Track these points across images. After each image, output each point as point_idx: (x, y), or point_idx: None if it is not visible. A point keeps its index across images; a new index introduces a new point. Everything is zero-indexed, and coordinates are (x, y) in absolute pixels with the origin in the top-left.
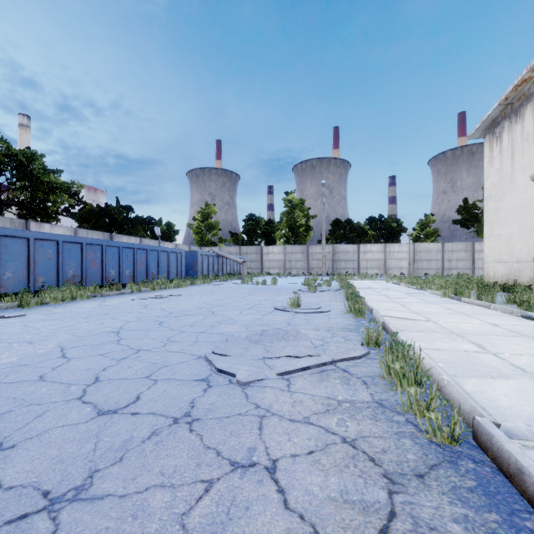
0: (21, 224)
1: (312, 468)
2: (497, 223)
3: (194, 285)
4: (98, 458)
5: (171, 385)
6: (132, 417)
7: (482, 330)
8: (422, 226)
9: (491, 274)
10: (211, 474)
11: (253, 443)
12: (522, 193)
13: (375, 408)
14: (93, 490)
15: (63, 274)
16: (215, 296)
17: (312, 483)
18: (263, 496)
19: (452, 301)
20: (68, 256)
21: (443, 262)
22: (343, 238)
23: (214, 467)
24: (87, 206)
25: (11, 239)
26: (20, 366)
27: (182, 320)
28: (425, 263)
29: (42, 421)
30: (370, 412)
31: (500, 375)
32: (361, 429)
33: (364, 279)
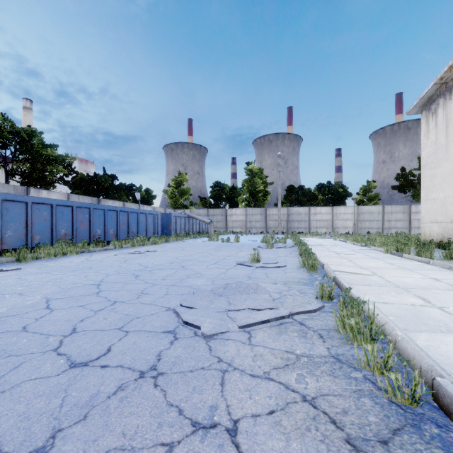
0: (22, 191)
1: (273, 431)
2: (433, 188)
3: (168, 242)
4: (63, 415)
5: (140, 337)
6: (101, 370)
7: (425, 285)
8: (365, 191)
9: (427, 233)
10: (172, 436)
11: (214, 400)
12: None
13: (333, 363)
14: (52, 452)
15: (57, 233)
16: (186, 252)
17: (273, 449)
18: None
19: (394, 257)
20: (60, 217)
21: (383, 222)
22: (296, 201)
23: (175, 428)
24: (78, 175)
25: (12, 203)
26: (7, 317)
27: (155, 274)
28: (367, 223)
29: (16, 374)
30: (328, 368)
31: (448, 329)
32: (320, 386)
33: (314, 237)
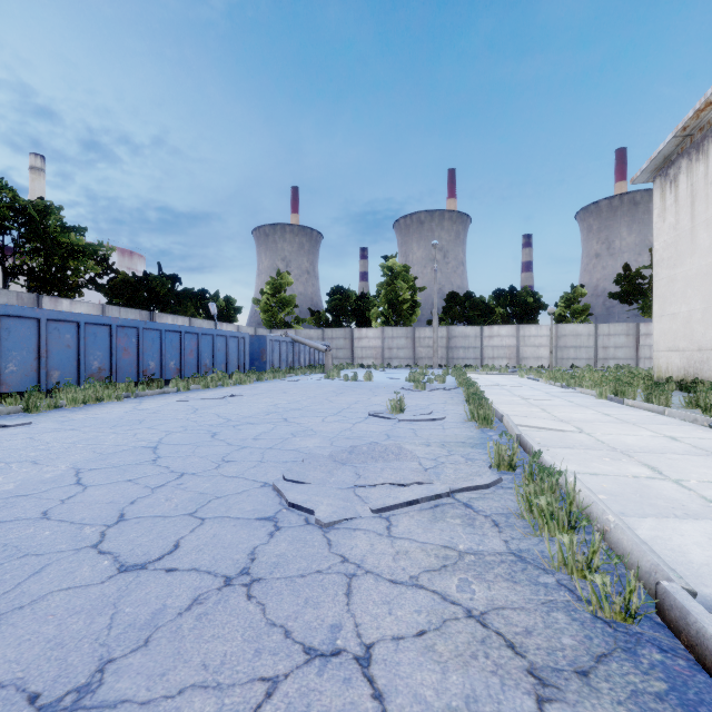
0: (31, 300)
1: (423, 659)
2: (671, 297)
3: (262, 381)
4: (114, 640)
5: (224, 527)
6: (166, 576)
7: (656, 446)
8: (568, 301)
9: (663, 367)
10: (276, 667)
11: (337, 618)
12: (706, 256)
13: (513, 563)
14: (102, 692)
15: (86, 367)
16: (289, 397)
17: (424, 684)
18: (351, 704)
19: (611, 404)
20: (92, 343)
21: (596, 350)
22: (461, 317)
23: (280, 656)
24: (119, 275)
25: (15, 321)
26: (17, 497)
27: (243, 431)
28: (571, 351)
29: (39, 581)
30: (506, 570)
31: (686, 512)
32: (493, 596)
33: (489, 372)
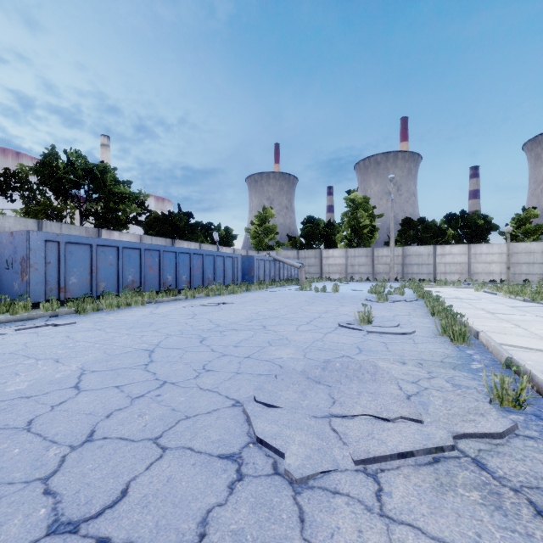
0: (94, 233)
1: None
2: None
3: (250, 291)
4: None
5: (182, 466)
6: None
7: None
8: (519, 222)
9: None
10: None
11: None
12: None
13: None
14: None
15: (123, 280)
16: (269, 305)
17: None
18: None
19: None
20: (127, 262)
21: None
22: (415, 239)
23: None
24: (152, 214)
25: (76, 246)
26: (21, 399)
27: (227, 337)
28: (524, 267)
29: None
30: None
31: None
32: None
33: (443, 286)
